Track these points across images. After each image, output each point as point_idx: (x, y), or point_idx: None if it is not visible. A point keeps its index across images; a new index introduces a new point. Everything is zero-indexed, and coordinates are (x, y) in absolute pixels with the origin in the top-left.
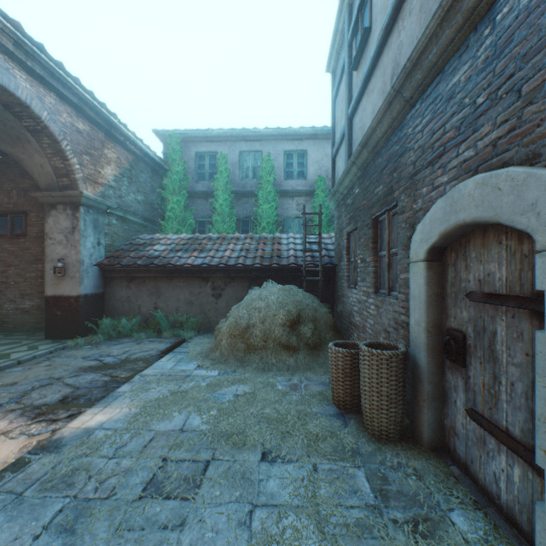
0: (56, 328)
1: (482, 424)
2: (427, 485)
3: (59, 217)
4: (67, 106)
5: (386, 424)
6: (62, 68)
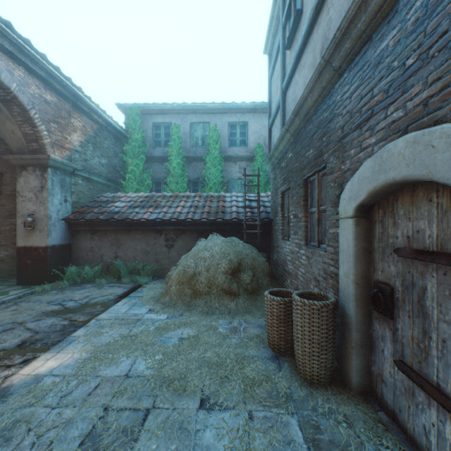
0: (27, 275)
1: (411, 376)
2: (358, 433)
3: (29, 177)
4: (36, 79)
5: (318, 369)
6: (30, 45)
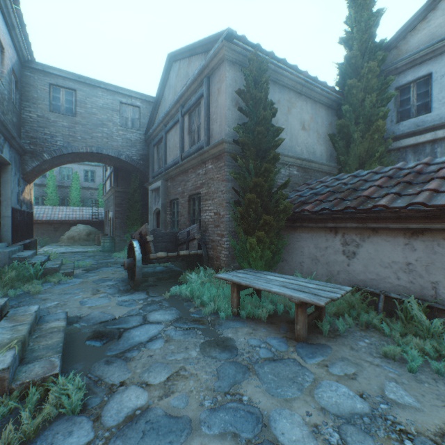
0: None
1: None
2: None
3: None
4: None
5: None
6: None
